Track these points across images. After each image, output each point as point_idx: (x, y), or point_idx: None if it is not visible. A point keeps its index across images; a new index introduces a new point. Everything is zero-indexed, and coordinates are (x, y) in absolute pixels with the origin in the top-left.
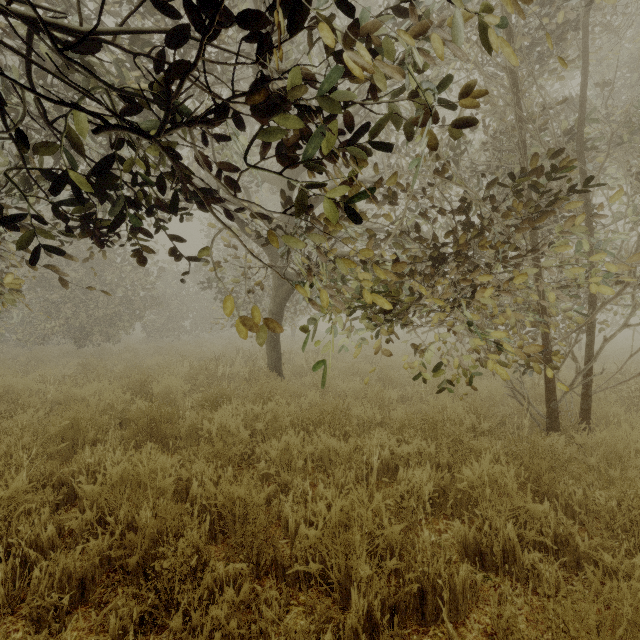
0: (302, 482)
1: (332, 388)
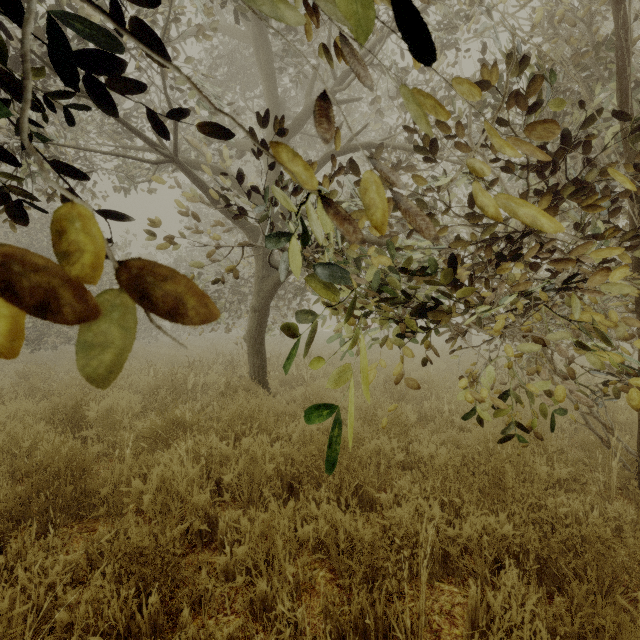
0: (292, 604)
1: None
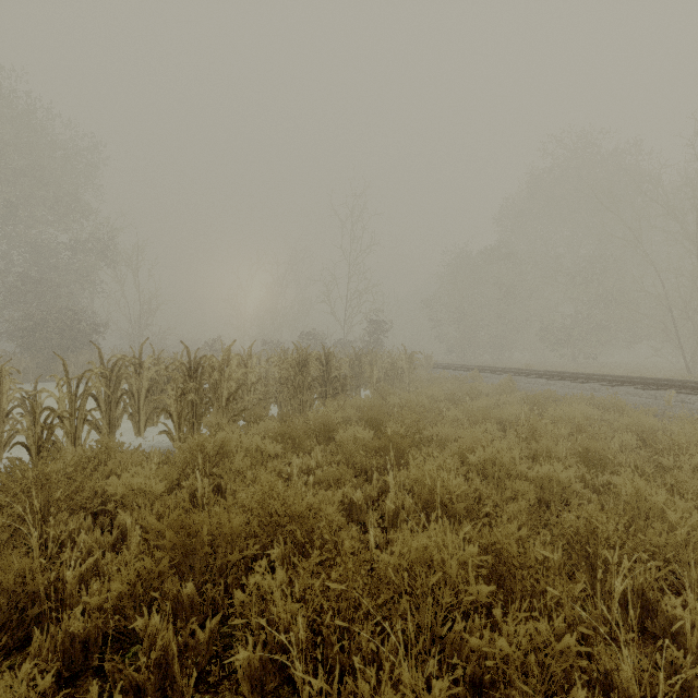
0: None
1: None
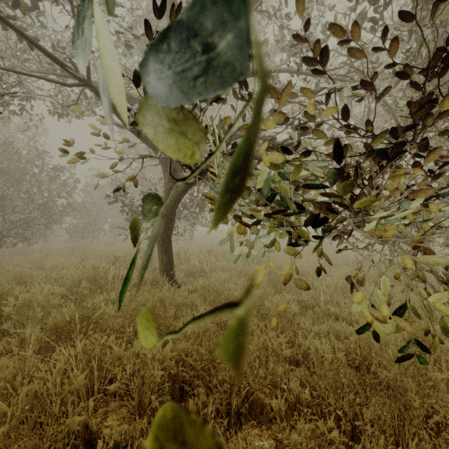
0: None
1: (224, 296)
